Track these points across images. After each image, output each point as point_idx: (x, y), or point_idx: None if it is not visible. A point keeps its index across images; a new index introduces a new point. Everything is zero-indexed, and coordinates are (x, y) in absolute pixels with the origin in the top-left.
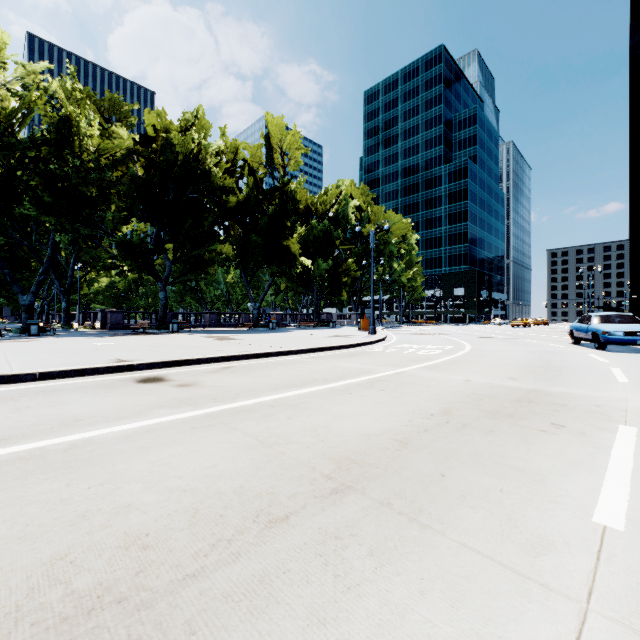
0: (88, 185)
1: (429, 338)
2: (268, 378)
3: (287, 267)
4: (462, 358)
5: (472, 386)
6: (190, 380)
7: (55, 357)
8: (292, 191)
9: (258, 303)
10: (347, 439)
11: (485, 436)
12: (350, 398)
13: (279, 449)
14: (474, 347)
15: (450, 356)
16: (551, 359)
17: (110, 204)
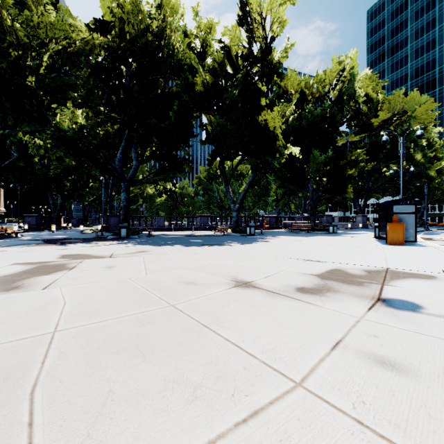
0: (28, 75)
1: None
2: None
3: (267, 156)
4: None
5: None
6: None
7: None
8: (276, 63)
9: (237, 204)
10: None
11: None
12: None
13: None
14: None
15: None
16: None
17: (66, 100)
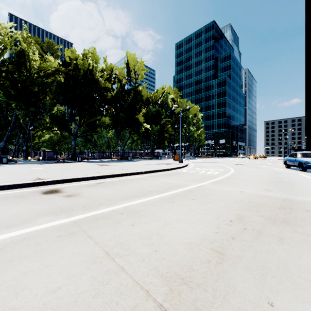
0: (34, 85)
1: (210, 165)
2: (123, 190)
3: (137, 128)
4: (232, 176)
5: (247, 196)
6: (75, 192)
7: (3, 176)
8: (140, 90)
9: (122, 147)
10: (175, 249)
11: (280, 244)
12: (173, 206)
13: (119, 262)
14: (235, 170)
15: (225, 175)
16: (281, 177)
17: (46, 96)
